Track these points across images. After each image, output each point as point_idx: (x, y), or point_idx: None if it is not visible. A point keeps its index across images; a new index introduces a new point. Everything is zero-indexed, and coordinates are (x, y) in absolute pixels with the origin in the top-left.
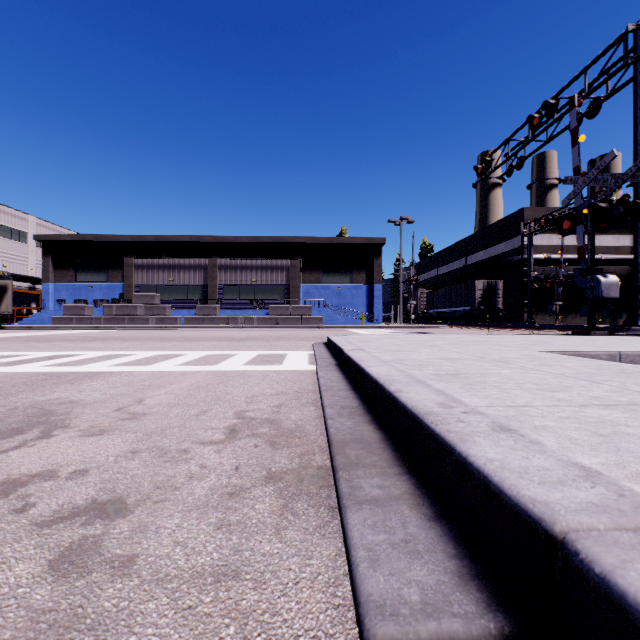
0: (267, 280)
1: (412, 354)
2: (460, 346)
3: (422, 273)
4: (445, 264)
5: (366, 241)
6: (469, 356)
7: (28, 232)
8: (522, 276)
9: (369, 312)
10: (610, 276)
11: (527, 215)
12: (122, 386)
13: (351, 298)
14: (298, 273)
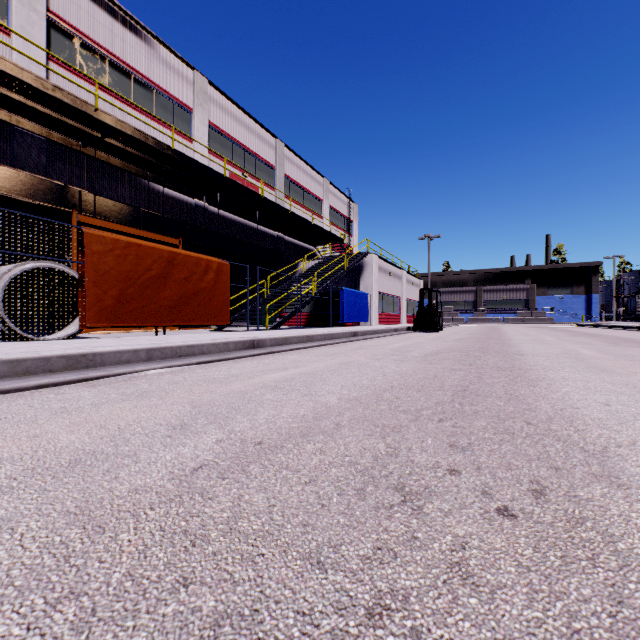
0: (513, 297)
1: None
2: None
3: None
4: None
5: (584, 265)
6: None
7: None
8: None
9: (587, 314)
10: None
11: None
12: None
13: (571, 304)
14: (534, 292)
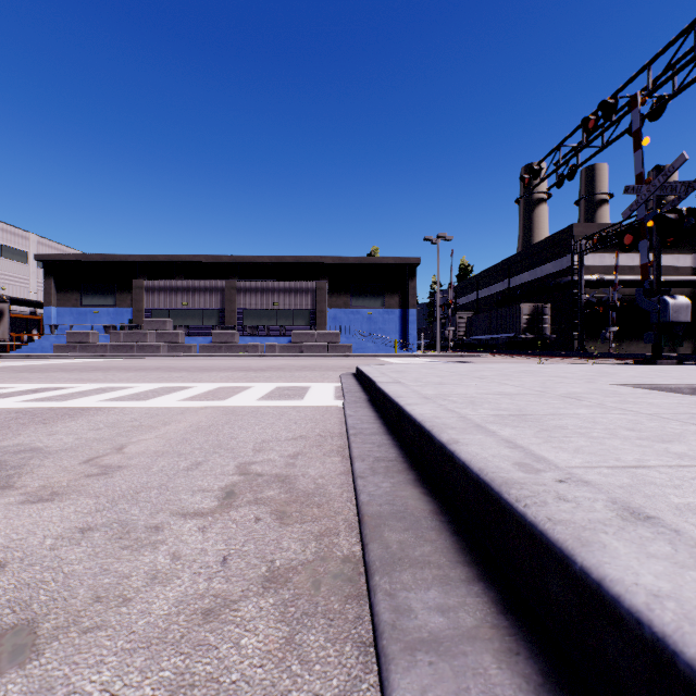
0: (290, 304)
1: (459, 388)
2: (512, 378)
3: (461, 296)
4: (486, 286)
5: (399, 261)
6: (528, 390)
7: (29, 252)
8: (572, 299)
9: (403, 339)
10: (679, 297)
11: (577, 232)
12: (105, 427)
13: (383, 324)
14: (324, 296)
